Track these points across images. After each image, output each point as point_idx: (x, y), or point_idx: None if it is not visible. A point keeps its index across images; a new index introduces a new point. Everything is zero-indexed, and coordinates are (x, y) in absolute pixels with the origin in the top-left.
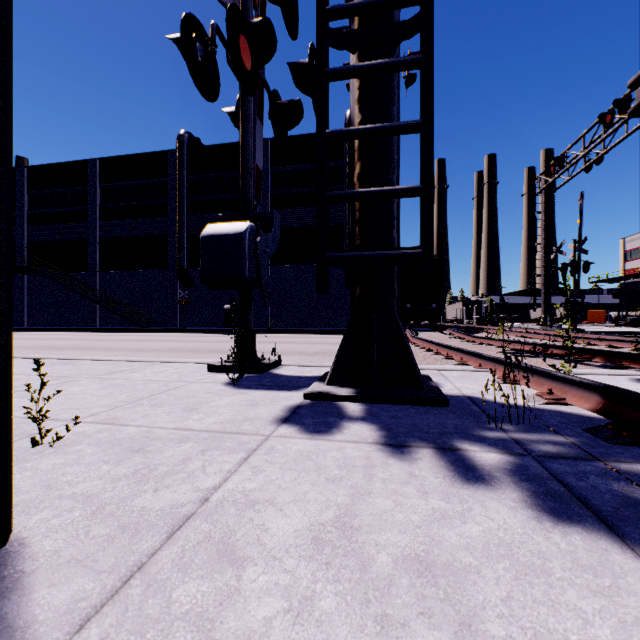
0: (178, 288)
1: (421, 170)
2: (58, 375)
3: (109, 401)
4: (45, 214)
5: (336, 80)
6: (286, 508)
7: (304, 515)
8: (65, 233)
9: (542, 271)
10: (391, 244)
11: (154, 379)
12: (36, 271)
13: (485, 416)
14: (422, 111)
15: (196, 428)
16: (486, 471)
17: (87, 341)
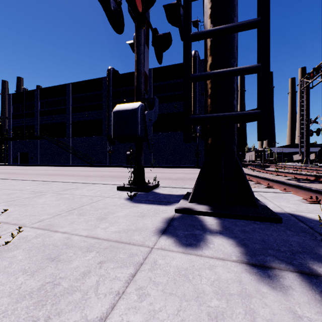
0: (107, 145)
1: (258, 55)
2: (37, 191)
3: (55, 210)
4: (47, 111)
5: None
6: None
7: None
8: (56, 119)
9: (304, 133)
10: (233, 109)
11: (86, 194)
12: (43, 138)
13: (317, 234)
14: (260, 10)
15: (101, 236)
16: None
17: (63, 171)
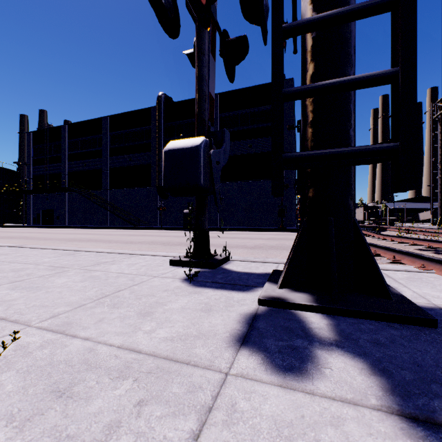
0: (158, 199)
1: (393, 54)
2: (57, 265)
3: (77, 297)
4: (77, 154)
5: None
6: None
7: None
8: (89, 165)
9: (438, 181)
10: (349, 143)
11: (125, 272)
12: (72, 190)
13: None
14: None
15: (143, 348)
16: None
17: (98, 235)
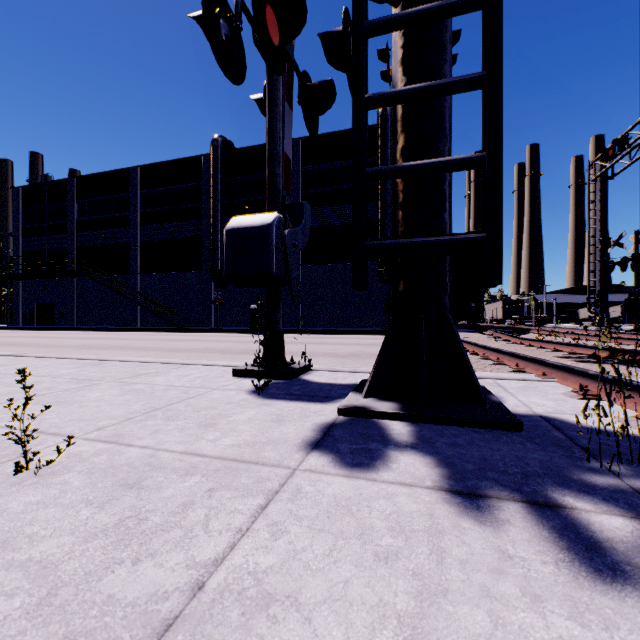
0: (212, 289)
1: (483, 135)
2: (82, 378)
3: (122, 411)
4: (92, 221)
5: (376, 35)
6: (317, 617)
7: (345, 637)
8: (109, 238)
9: (597, 266)
10: (442, 230)
11: (176, 384)
12: (84, 274)
13: (577, 448)
14: (486, 60)
15: (208, 453)
16: (621, 554)
17: (126, 340)
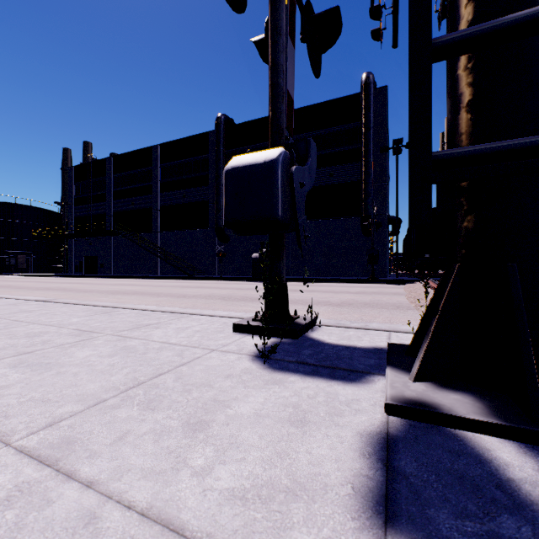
0: (216, 243)
1: None
2: (85, 328)
3: (97, 385)
4: (124, 190)
5: None
6: None
7: None
8: (137, 204)
9: None
10: None
11: (172, 341)
12: (118, 233)
13: None
14: None
15: (188, 521)
16: None
17: (146, 287)
